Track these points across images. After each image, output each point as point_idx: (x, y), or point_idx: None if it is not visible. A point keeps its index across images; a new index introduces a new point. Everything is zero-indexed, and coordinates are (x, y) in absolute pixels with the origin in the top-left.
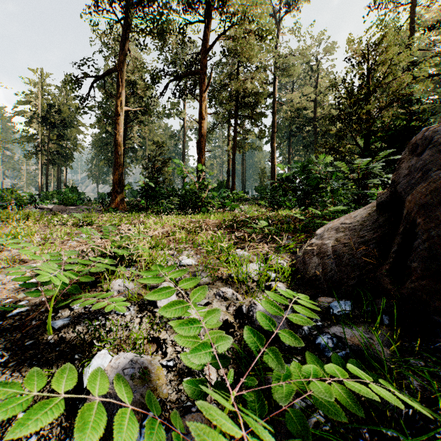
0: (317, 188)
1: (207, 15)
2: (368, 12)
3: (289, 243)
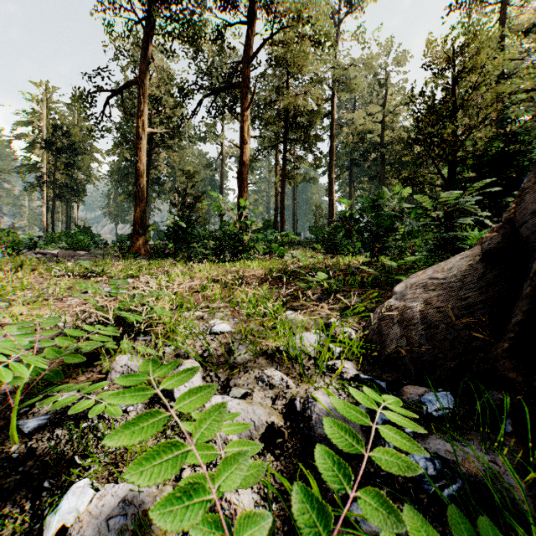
0: (390, 229)
1: (250, 15)
2: (448, 12)
3: (358, 304)
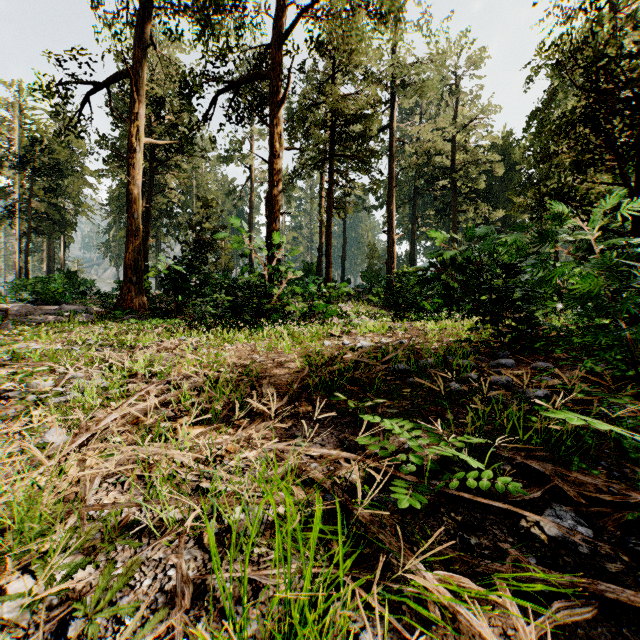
0: (589, 294)
1: None
2: None
3: None
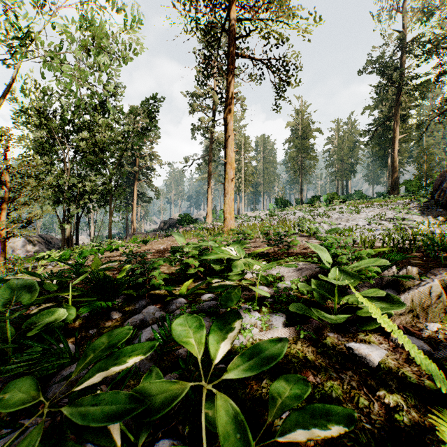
0: None
1: None
2: None
3: None
